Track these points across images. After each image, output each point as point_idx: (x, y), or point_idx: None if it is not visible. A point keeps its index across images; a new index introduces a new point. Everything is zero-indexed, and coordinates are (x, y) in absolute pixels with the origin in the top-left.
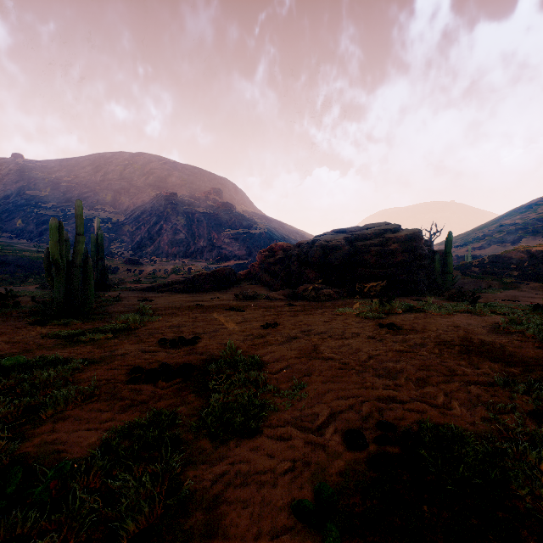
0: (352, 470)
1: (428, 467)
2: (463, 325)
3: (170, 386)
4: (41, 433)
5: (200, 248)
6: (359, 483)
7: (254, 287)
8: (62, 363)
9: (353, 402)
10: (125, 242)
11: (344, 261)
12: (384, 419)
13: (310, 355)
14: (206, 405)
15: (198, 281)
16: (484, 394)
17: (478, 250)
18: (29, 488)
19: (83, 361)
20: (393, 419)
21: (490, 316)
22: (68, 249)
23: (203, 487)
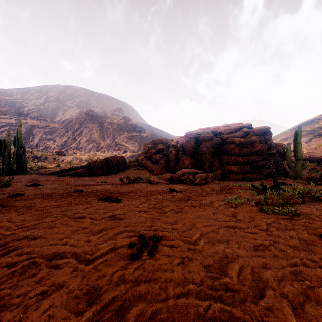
0: None
1: None
2: None
3: None
4: None
5: (107, 145)
6: None
7: (139, 171)
8: None
9: None
10: (57, 141)
11: (213, 150)
12: None
13: None
14: None
15: (93, 166)
16: None
17: None
18: None
19: None
20: None
21: None
22: None
23: None
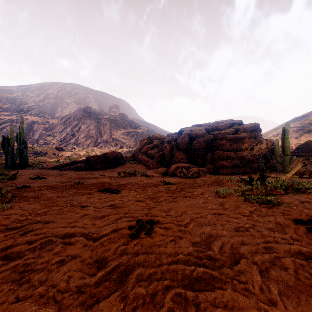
0: None
1: None
2: None
3: None
4: None
5: (105, 140)
6: None
7: (135, 165)
8: None
9: None
10: (56, 136)
11: (206, 145)
12: None
13: None
14: None
15: (92, 161)
16: None
17: None
18: None
19: None
20: None
21: None
22: None
23: None
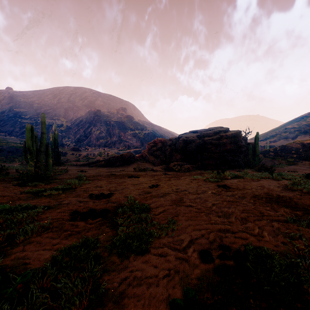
0: (205, 276)
1: (252, 274)
2: (266, 186)
3: (95, 222)
4: (16, 252)
5: (114, 141)
6: (209, 284)
7: (144, 163)
8: (31, 208)
9: (204, 232)
10: (71, 138)
11: (197, 149)
12: (223, 243)
13: (178, 204)
14: (116, 234)
15: (113, 160)
16: (282, 227)
17: (272, 143)
18: (6, 287)
19: (44, 207)
20: (228, 243)
21: (282, 180)
22: (37, 142)
23: (113, 287)
